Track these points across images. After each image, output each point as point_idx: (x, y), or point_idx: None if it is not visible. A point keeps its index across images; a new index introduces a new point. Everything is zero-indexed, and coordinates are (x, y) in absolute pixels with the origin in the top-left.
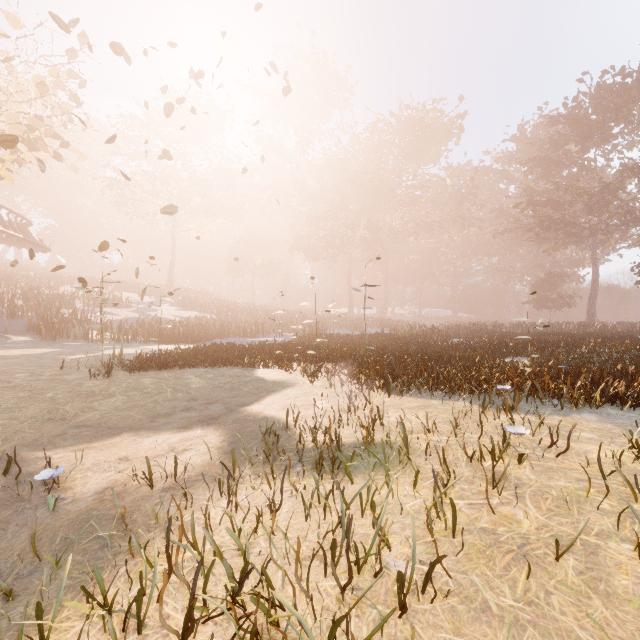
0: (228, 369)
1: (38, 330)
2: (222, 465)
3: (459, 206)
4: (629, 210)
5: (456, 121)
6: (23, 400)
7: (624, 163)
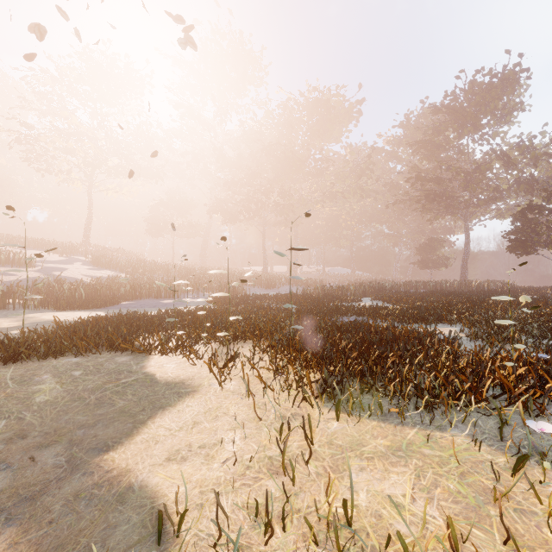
0: (111, 357)
1: None
2: None
3: (359, 179)
4: (496, 187)
5: (355, 106)
6: None
7: (493, 148)
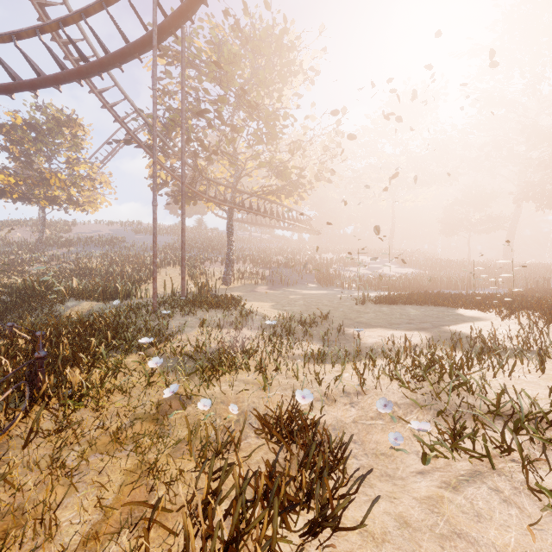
0: (436, 308)
1: (319, 281)
2: (427, 339)
3: None
4: None
5: None
6: (332, 310)
7: None
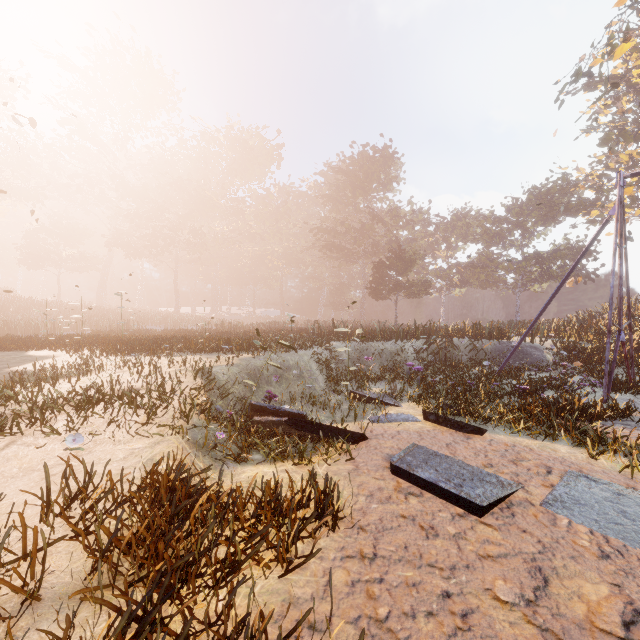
0: (1, 353)
1: None
2: None
3: (276, 223)
4: (376, 244)
5: (277, 149)
6: None
7: (372, 212)
